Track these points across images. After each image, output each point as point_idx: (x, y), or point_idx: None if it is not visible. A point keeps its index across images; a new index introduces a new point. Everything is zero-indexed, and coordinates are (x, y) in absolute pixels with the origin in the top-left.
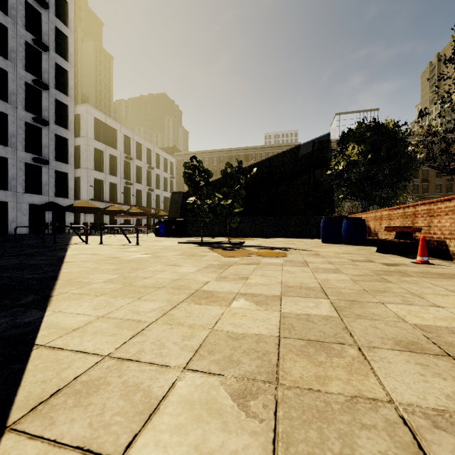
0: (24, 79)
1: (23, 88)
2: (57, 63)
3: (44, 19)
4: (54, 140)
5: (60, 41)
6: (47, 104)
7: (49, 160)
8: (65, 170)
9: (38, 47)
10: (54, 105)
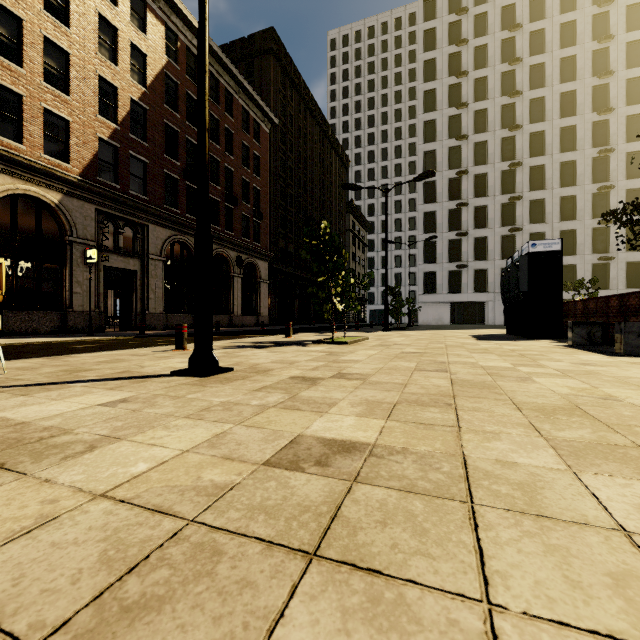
0: (590, 192)
1: (589, 200)
2: (628, 152)
3: (611, 122)
4: (624, 232)
5: (634, 125)
6: (615, 200)
7: (617, 254)
8: (639, 259)
9: (603, 155)
10: (624, 197)
